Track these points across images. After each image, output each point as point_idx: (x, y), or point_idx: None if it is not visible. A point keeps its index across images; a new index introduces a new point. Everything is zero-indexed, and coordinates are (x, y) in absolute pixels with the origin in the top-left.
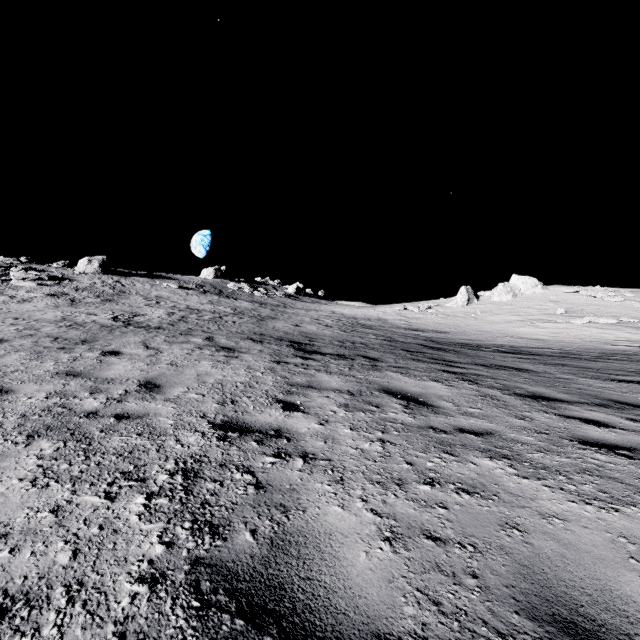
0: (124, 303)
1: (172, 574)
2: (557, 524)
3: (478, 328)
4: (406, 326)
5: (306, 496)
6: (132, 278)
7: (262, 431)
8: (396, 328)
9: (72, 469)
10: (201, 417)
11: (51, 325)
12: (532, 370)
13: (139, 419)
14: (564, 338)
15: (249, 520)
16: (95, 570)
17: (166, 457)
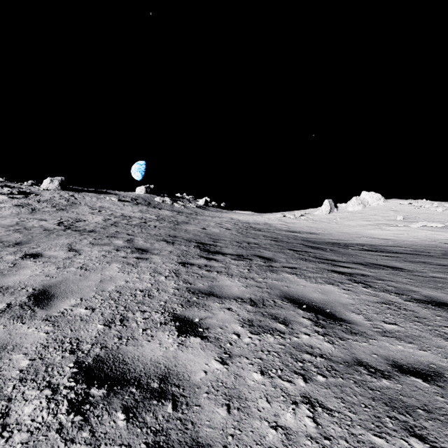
0: (73, 211)
1: None
2: None
3: (340, 230)
4: (286, 229)
5: None
6: (83, 193)
7: (141, 381)
8: (279, 230)
9: None
10: (71, 351)
11: (1, 229)
12: (404, 268)
13: None
14: (406, 238)
15: None
16: None
17: None
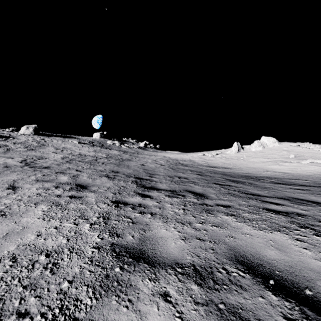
0: (40, 151)
1: None
2: None
3: (247, 166)
4: (206, 164)
5: None
6: (52, 137)
7: None
8: (201, 166)
9: None
10: None
11: None
12: None
13: None
14: (301, 172)
15: None
16: None
17: None
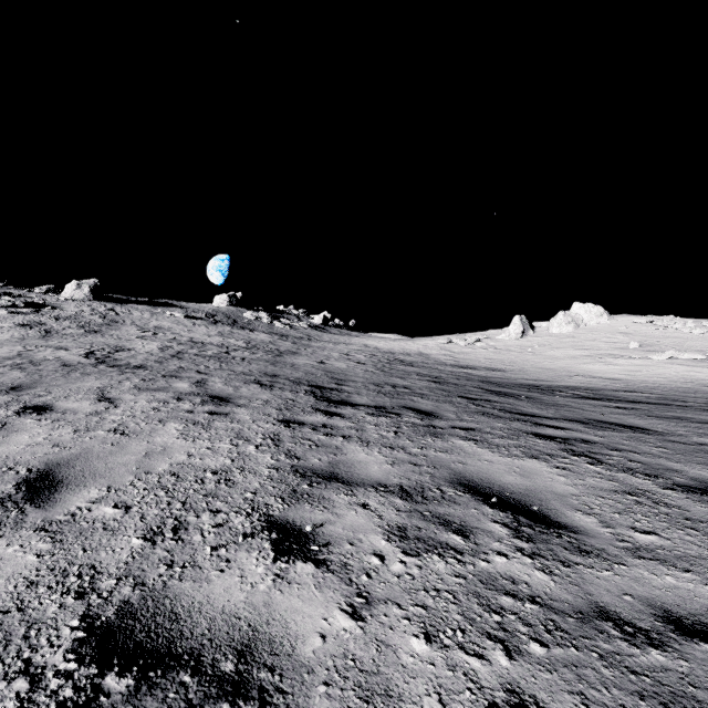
0: (112, 335)
1: None
2: None
3: (538, 365)
4: (453, 362)
5: None
6: (130, 306)
7: (203, 659)
8: (441, 365)
9: None
10: (78, 593)
11: None
12: (650, 429)
13: None
14: (646, 377)
15: None
16: None
17: None
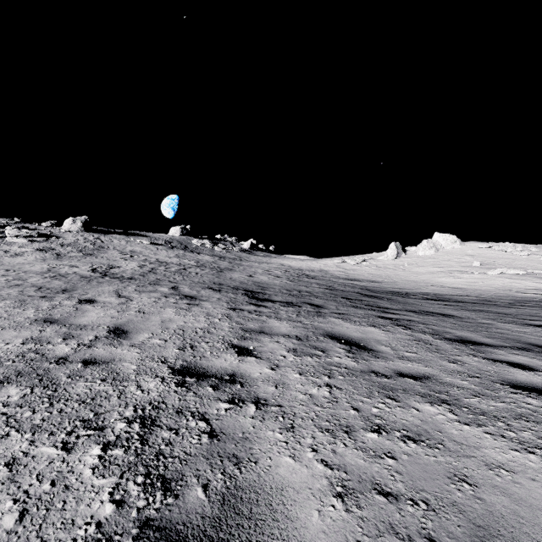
0: (102, 257)
1: (119, 540)
2: (504, 476)
3: (406, 278)
4: (344, 276)
5: (258, 445)
6: (110, 235)
7: (218, 376)
8: (336, 278)
9: (34, 417)
10: (162, 362)
11: (37, 276)
12: (456, 316)
13: (105, 364)
14: (480, 287)
15: (202, 473)
16: (39, 536)
17: (126, 404)
